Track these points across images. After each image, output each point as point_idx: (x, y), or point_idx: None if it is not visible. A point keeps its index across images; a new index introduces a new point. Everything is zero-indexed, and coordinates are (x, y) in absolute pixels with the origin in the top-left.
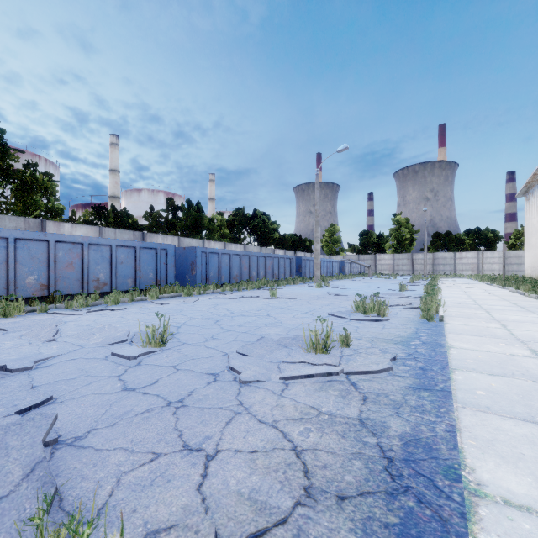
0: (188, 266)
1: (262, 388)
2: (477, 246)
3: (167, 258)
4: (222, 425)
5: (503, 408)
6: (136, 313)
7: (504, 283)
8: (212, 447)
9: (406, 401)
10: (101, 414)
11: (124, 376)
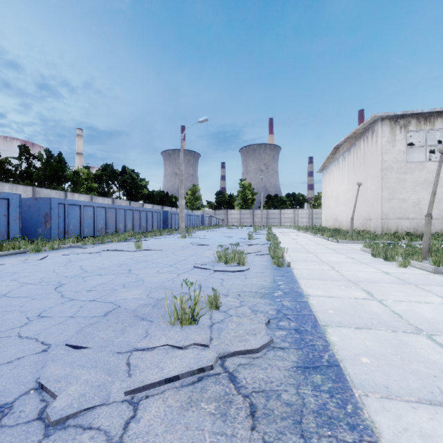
0: (41, 218)
1: (88, 431)
2: (293, 206)
3: (9, 209)
4: None
5: (401, 385)
6: None
7: (314, 232)
8: None
9: (304, 401)
10: None
11: None
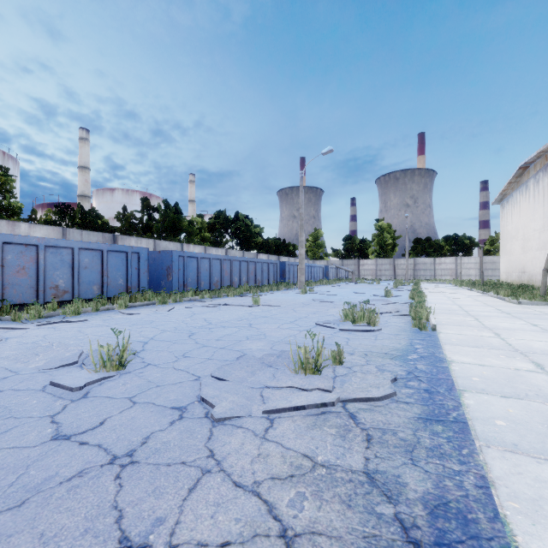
0: (164, 271)
1: (241, 428)
2: (454, 252)
3: (139, 262)
4: (182, 495)
5: (534, 446)
6: (98, 325)
7: (484, 288)
8: (163, 540)
9: (419, 440)
10: (8, 484)
11: (61, 415)
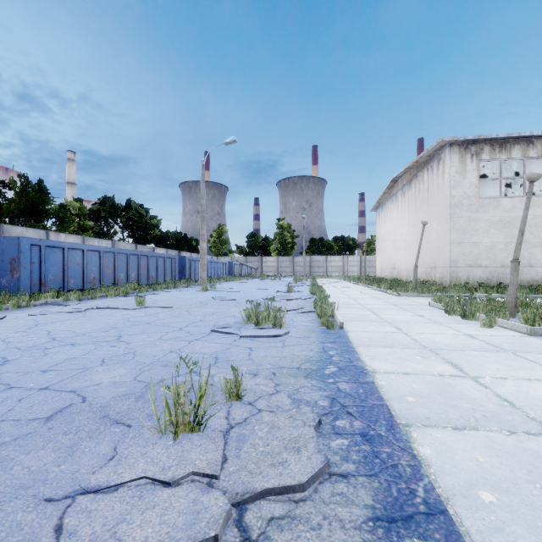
0: (5, 264)
1: None
2: (342, 251)
3: None
4: None
5: None
6: None
7: (368, 283)
8: None
9: None
10: None
11: None
